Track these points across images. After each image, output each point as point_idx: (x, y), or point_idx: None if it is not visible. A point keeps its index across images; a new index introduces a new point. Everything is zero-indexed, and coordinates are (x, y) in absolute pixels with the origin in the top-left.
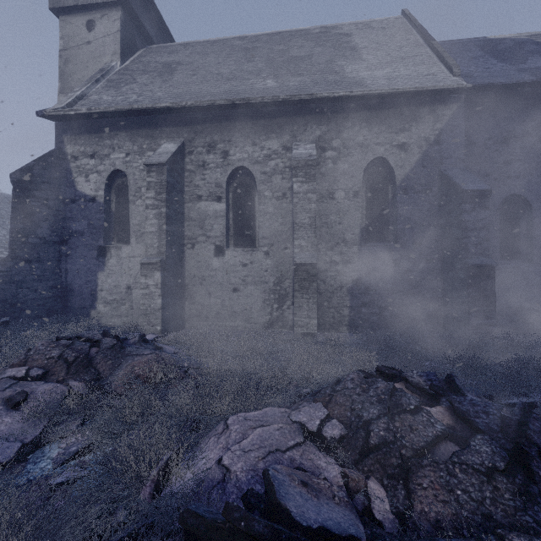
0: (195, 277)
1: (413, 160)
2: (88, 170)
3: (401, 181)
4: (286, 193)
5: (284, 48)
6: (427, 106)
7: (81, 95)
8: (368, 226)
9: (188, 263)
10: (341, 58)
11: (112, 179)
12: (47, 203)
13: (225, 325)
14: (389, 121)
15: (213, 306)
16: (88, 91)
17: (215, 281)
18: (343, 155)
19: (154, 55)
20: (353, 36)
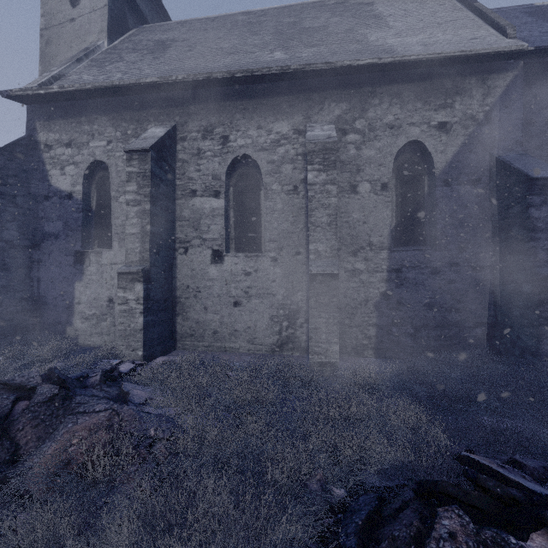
0: (189, 288)
1: (457, 143)
2: (63, 161)
3: (441, 170)
4: (298, 186)
5: (295, 20)
6: (474, 75)
7: (58, 75)
8: (398, 226)
9: (181, 271)
10: (364, 27)
11: (93, 172)
12: (15, 200)
13: (224, 347)
14: (426, 95)
15: (210, 323)
16: (67, 71)
17: (213, 293)
18: (369, 139)
19: (146, 34)
20: (376, 5)
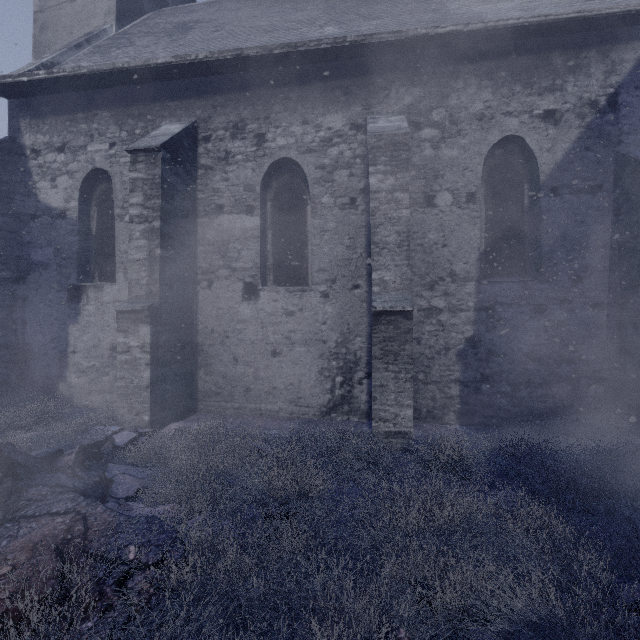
0: (213, 333)
1: (570, 138)
2: (55, 170)
3: (548, 174)
4: (355, 198)
5: None
6: (593, 47)
7: (51, 63)
8: (489, 250)
9: (203, 310)
10: None
11: (92, 184)
12: None
13: (259, 409)
14: (527, 75)
15: (241, 378)
16: (63, 59)
17: (245, 338)
18: (450, 135)
19: (165, 16)
20: None
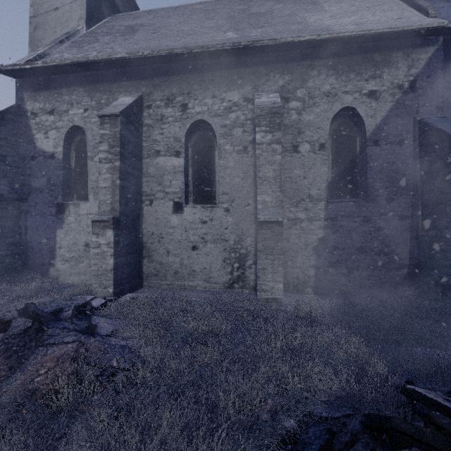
0: (153, 235)
1: (385, 108)
2: (47, 126)
3: (371, 132)
4: (247, 146)
5: (244, 7)
6: (400, 50)
7: (43, 54)
8: (334, 180)
9: (146, 220)
10: (303, 11)
11: (72, 136)
12: (6, 159)
13: (183, 285)
14: (358, 67)
15: (171, 265)
16: (51, 51)
17: (174, 238)
18: (308, 106)
19: (119, 20)
20: None
